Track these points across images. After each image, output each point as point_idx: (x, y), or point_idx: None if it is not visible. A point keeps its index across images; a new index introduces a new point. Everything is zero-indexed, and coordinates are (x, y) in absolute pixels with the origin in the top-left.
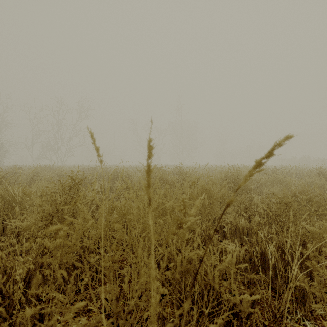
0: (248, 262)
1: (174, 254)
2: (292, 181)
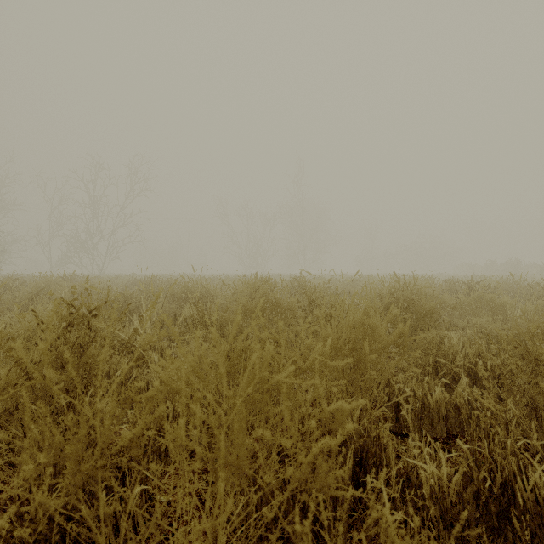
0: (472, 504)
1: (305, 536)
2: (511, 304)
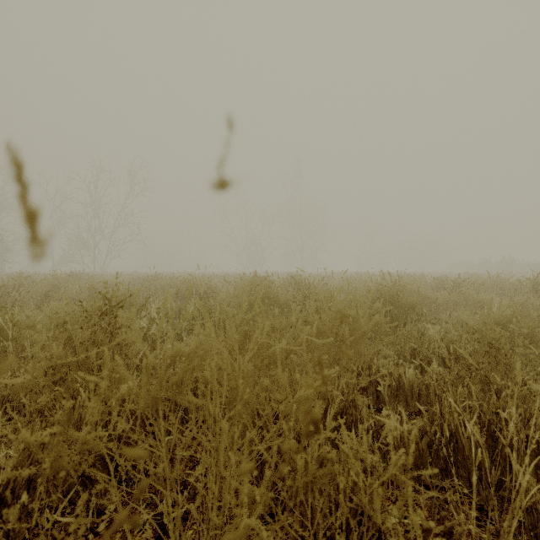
0: (426, 452)
1: (291, 445)
2: (490, 300)
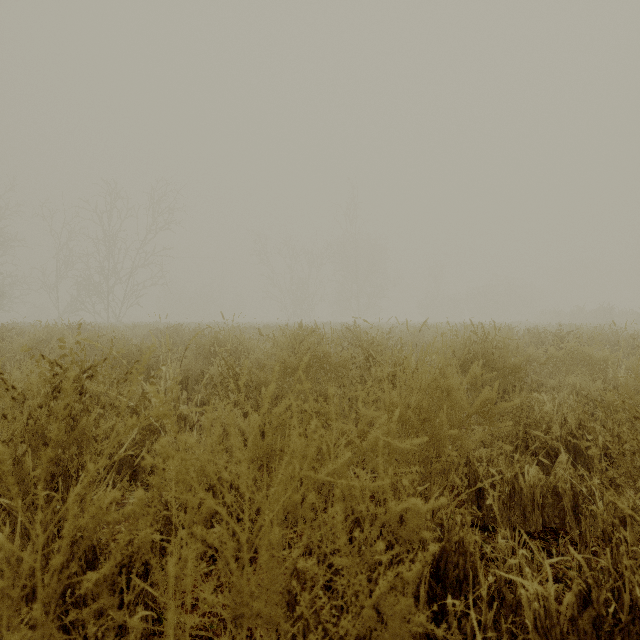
0: (590, 634)
1: None
2: (612, 359)
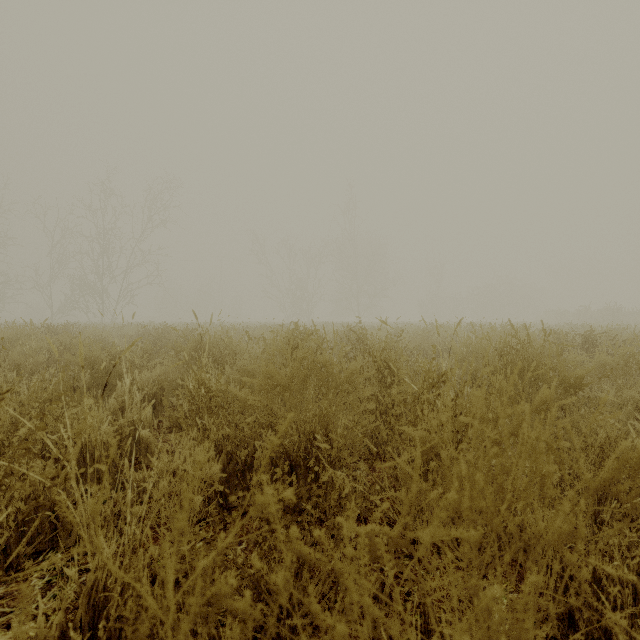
0: None
1: None
2: None
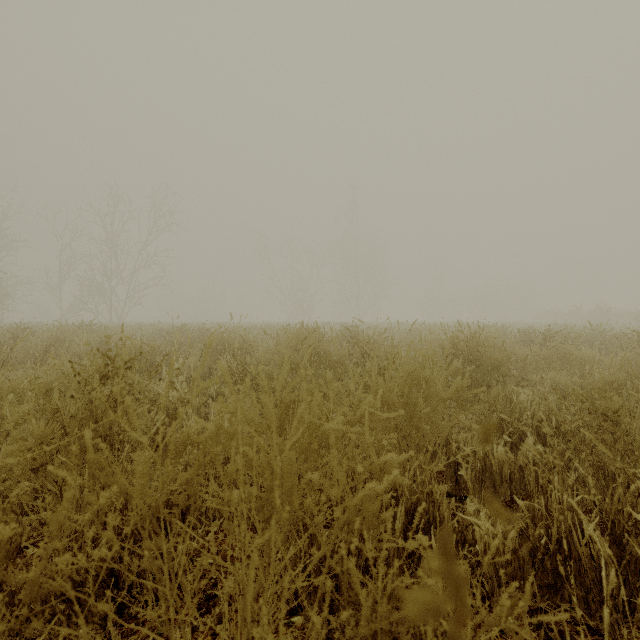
0: (527, 562)
1: (351, 570)
2: (590, 357)
